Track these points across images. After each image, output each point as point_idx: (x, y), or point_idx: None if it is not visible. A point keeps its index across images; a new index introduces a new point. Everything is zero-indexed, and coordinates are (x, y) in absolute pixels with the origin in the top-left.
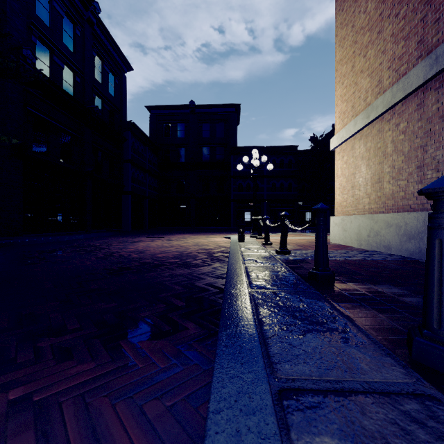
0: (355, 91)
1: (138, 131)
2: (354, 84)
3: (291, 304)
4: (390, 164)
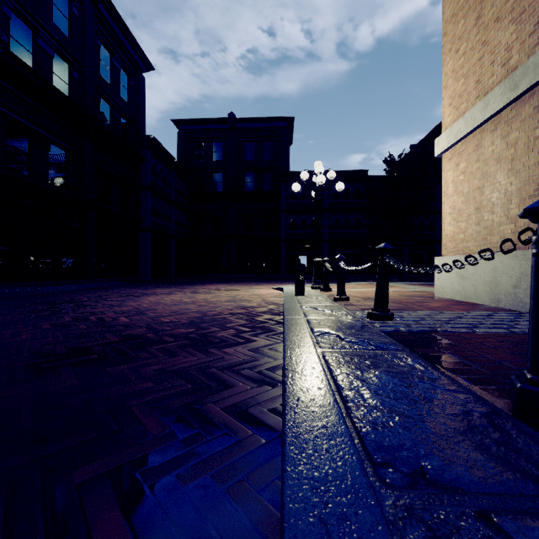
0: (483, 56)
1: (161, 150)
2: (482, 44)
3: None
4: None
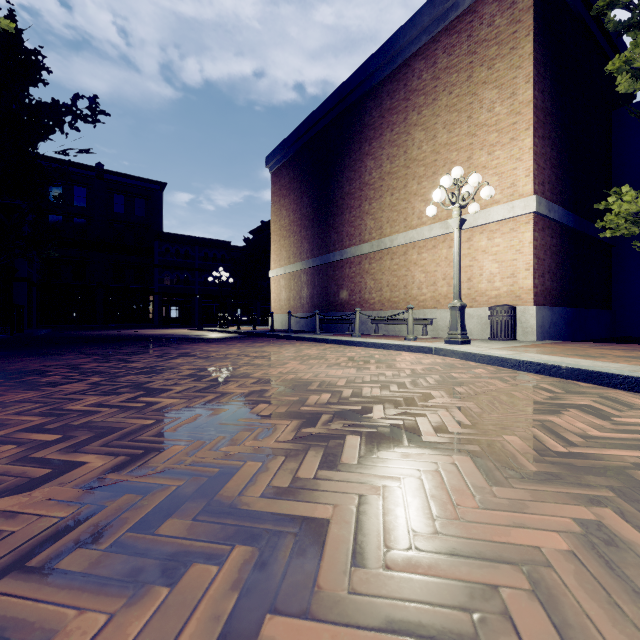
0: (281, 254)
1: None
2: (280, 250)
3: (269, 332)
4: (293, 294)
